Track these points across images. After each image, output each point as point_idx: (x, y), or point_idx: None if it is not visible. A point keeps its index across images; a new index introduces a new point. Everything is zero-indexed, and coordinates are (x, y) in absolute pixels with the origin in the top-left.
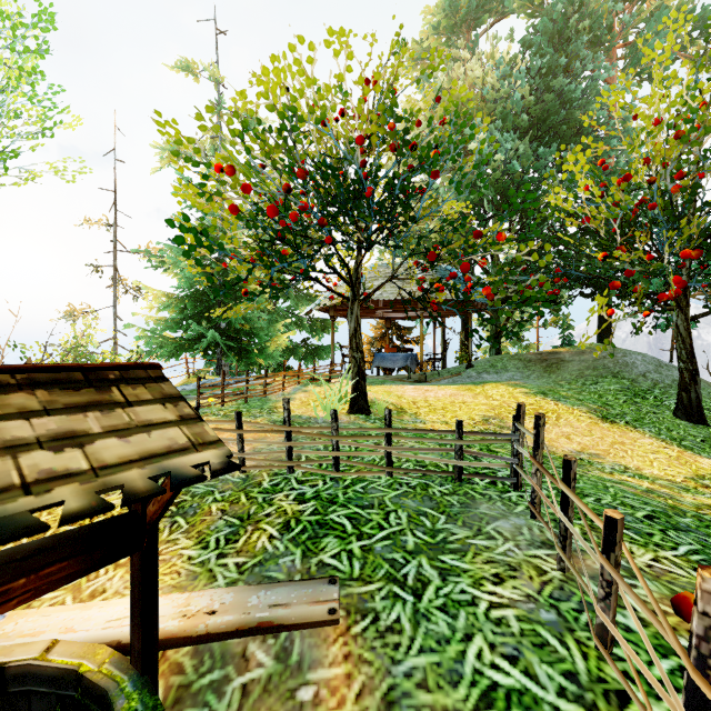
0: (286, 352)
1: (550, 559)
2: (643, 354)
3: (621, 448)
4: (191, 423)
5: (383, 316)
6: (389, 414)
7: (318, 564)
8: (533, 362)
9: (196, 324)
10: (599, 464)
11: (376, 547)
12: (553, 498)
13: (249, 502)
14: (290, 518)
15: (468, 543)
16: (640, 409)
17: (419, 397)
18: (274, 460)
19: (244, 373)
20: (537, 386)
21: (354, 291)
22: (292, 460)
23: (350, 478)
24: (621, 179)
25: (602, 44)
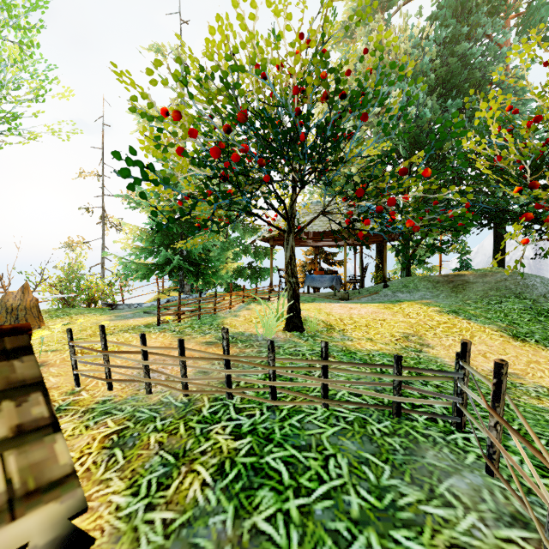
0: (235, 273)
1: (530, 547)
2: (541, 277)
3: (537, 367)
4: (31, 441)
5: (313, 244)
6: (325, 347)
7: (251, 531)
8: (441, 283)
9: (162, 253)
10: (522, 386)
11: (315, 509)
12: (534, 473)
13: (186, 434)
14: (225, 458)
15: (422, 512)
16: (545, 327)
17: (344, 314)
18: (214, 386)
19: (203, 290)
20: (447, 304)
21: (290, 225)
22: (231, 387)
23: (286, 407)
24: (530, 121)
25: (498, 15)
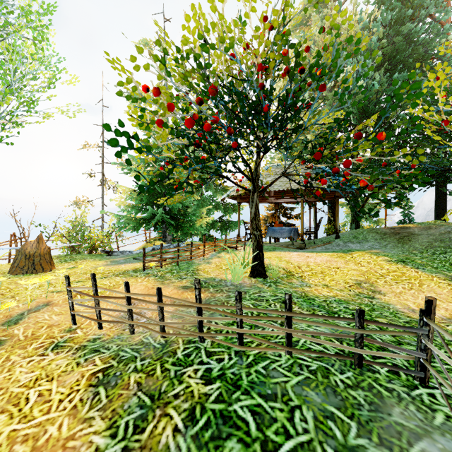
0: (208, 226)
1: None
2: None
3: None
4: None
5: (273, 201)
6: (289, 299)
7: None
8: (388, 235)
9: (149, 209)
10: None
11: None
12: None
13: (162, 376)
14: (196, 403)
15: None
16: None
17: (302, 262)
18: (188, 330)
19: (182, 239)
20: (395, 254)
21: (254, 185)
22: (202, 331)
23: (252, 353)
24: None
25: None
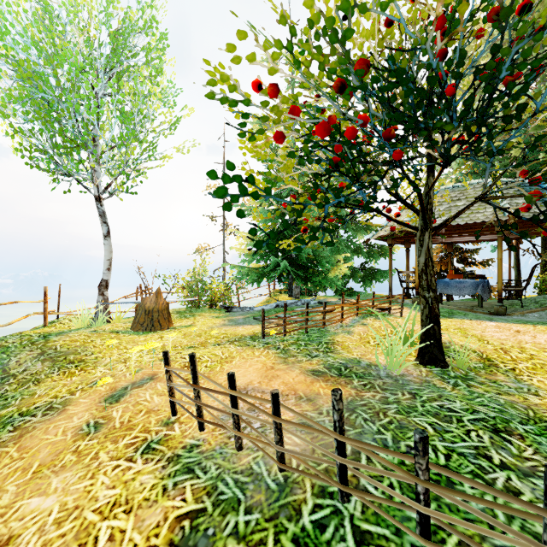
0: (346, 275)
1: None
2: None
3: None
4: None
5: (445, 241)
6: None
7: None
8: None
9: (272, 257)
10: None
11: None
12: None
13: None
14: None
15: None
16: None
17: (508, 340)
18: (320, 471)
19: (312, 292)
20: None
21: (426, 219)
22: (346, 482)
23: None
24: None
25: None
